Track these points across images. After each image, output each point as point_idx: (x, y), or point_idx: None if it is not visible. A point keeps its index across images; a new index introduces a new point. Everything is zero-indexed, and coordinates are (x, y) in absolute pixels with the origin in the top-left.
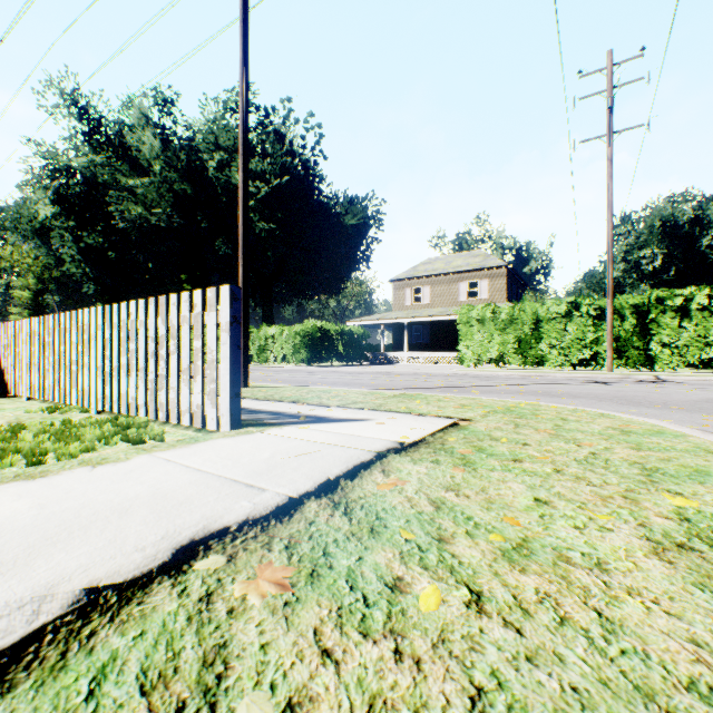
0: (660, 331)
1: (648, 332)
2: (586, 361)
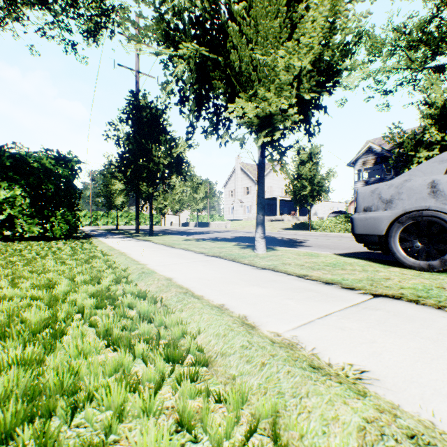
0: (99, 219)
1: (98, 219)
2: (87, 224)
